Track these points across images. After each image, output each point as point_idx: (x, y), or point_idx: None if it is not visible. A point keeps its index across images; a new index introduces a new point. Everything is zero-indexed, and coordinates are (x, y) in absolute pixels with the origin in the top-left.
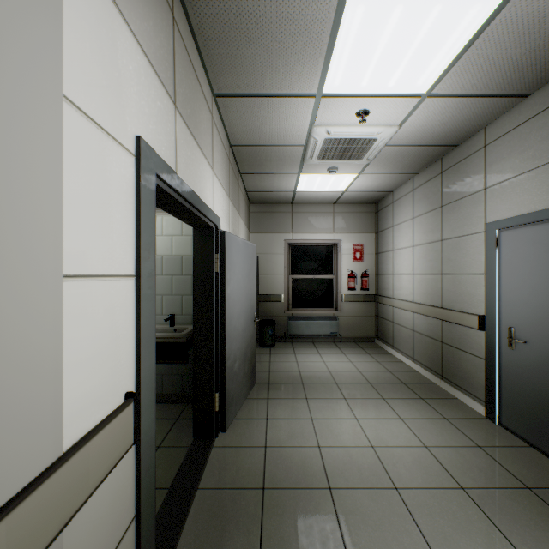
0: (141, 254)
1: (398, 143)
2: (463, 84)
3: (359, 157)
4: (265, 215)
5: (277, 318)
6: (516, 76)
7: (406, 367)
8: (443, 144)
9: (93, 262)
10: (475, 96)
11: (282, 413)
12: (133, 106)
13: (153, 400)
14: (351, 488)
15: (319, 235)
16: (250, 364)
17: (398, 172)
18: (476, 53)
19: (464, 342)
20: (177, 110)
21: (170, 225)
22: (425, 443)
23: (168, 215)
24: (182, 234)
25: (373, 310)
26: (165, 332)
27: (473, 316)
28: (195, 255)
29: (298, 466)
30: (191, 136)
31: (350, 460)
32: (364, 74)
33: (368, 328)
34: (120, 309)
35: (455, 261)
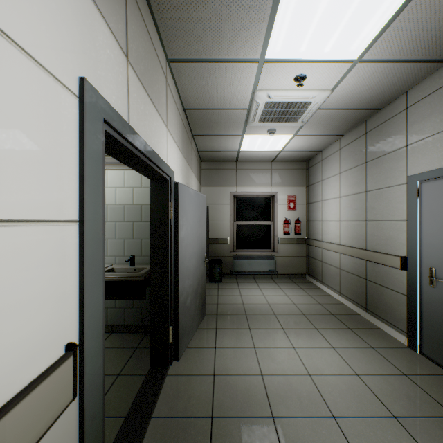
0: (84, 199)
1: (329, 107)
2: (392, 49)
3: (295, 119)
4: (214, 171)
5: (224, 258)
6: (441, 41)
7: (334, 300)
8: (369, 108)
9: (18, 205)
10: (401, 61)
11: (229, 342)
12: (76, 46)
13: (100, 346)
14: (292, 417)
15: (259, 188)
16: (201, 299)
17: (327, 134)
18: (407, 17)
19: (387, 280)
20: (129, 64)
21: (131, 178)
22: (357, 372)
23: (129, 169)
24: (141, 186)
25: (304, 251)
26: (126, 271)
27: (395, 257)
28: (151, 203)
29: (244, 394)
30: (145, 93)
31: (290, 388)
32: (304, 39)
33: (300, 266)
34: (58, 256)
35: (378, 209)
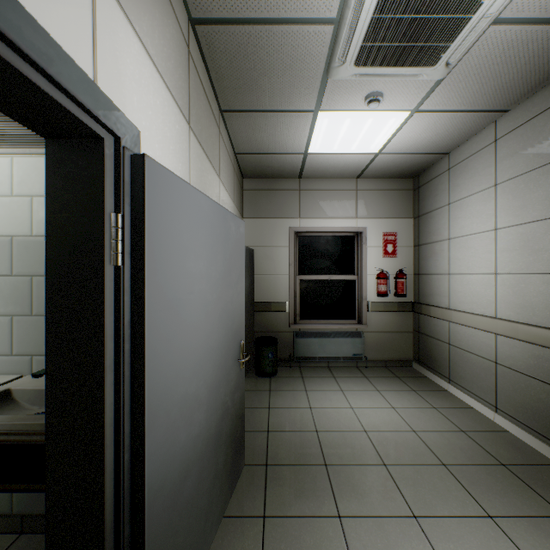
0: None
1: (523, 13)
2: None
3: (434, 56)
4: (263, 194)
5: (279, 334)
6: None
7: (484, 421)
8: None
9: None
10: None
11: None
12: None
13: None
14: None
15: (337, 221)
16: (231, 444)
17: (478, 108)
18: None
19: None
20: None
21: None
22: None
23: None
24: None
25: (411, 322)
26: (41, 397)
27: None
28: (48, 216)
29: None
30: None
31: None
32: None
33: (404, 347)
34: None
35: None
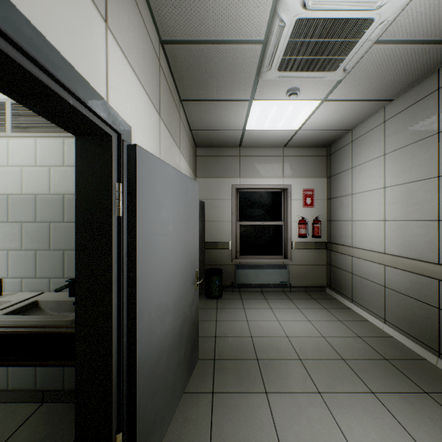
0: None
1: (395, 37)
2: None
3: (335, 65)
4: (212, 159)
5: (224, 266)
6: None
7: (376, 330)
8: None
9: None
10: None
11: (234, 429)
12: None
13: None
14: None
15: (268, 180)
16: (189, 342)
17: (370, 98)
18: None
19: None
20: None
21: (74, 151)
22: None
23: (72, 137)
24: None
25: (324, 257)
26: (59, 306)
27: None
28: (76, 185)
29: None
30: None
31: None
32: None
33: (319, 276)
34: None
35: None
